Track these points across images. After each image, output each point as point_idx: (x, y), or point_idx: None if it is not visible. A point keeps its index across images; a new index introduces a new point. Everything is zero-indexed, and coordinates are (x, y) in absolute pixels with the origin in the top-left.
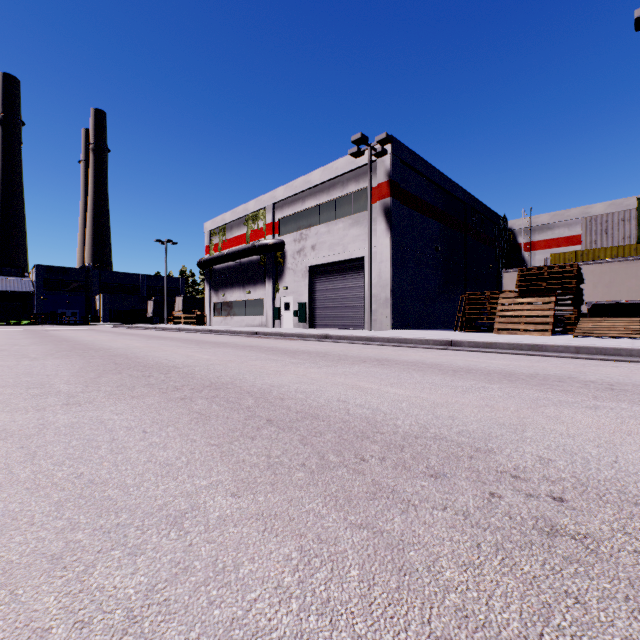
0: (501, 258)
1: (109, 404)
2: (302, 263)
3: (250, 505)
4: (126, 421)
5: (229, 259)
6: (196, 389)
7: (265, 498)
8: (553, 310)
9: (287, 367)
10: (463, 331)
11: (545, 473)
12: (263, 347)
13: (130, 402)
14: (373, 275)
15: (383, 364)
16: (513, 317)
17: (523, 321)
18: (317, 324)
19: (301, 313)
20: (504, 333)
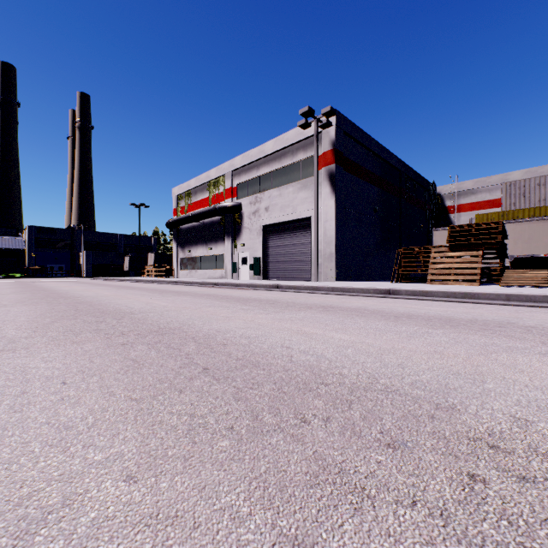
0: (431, 219)
1: (45, 350)
2: (257, 223)
3: (145, 497)
4: (51, 370)
5: (193, 220)
6: (141, 334)
7: (169, 484)
8: (480, 262)
9: (237, 313)
10: (399, 282)
11: (529, 441)
12: (219, 295)
13: (68, 348)
14: (319, 233)
15: (328, 310)
16: (444, 269)
17: (453, 272)
18: (270, 276)
19: (256, 267)
20: (436, 283)
